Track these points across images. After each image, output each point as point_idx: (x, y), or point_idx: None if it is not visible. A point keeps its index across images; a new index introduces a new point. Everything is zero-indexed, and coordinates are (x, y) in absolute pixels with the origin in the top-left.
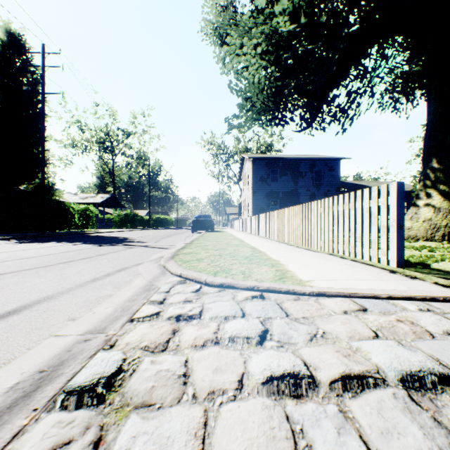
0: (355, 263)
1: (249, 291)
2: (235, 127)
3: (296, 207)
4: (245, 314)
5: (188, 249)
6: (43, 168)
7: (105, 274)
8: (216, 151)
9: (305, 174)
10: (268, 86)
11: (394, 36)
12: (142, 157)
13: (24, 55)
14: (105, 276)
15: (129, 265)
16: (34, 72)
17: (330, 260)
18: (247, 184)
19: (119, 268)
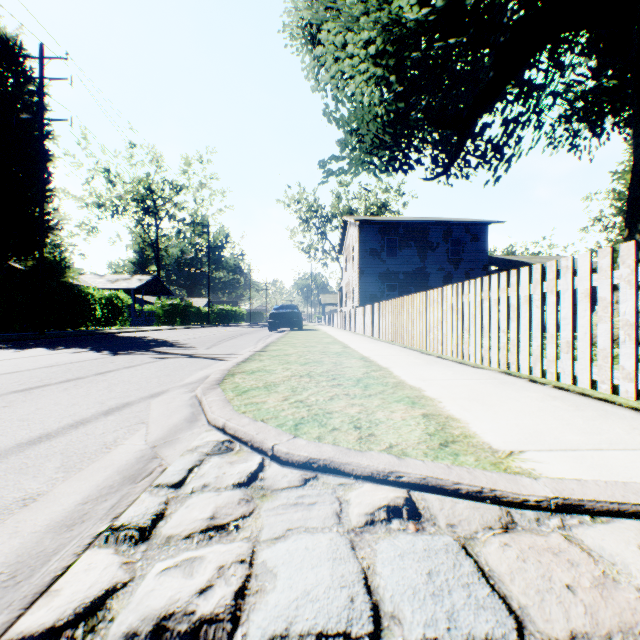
0: (569, 395)
1: (377, 484)
2: (334, 173)
3: (435, 292)
4: (380, 619)
5: (256, 362)
6: (41, 233)
7: (71, 422)
8: (307, 213)
9: (437, 244)
10: (384, 112)
11: (580, 30)
12: (199, 222)
13: (18, 67)
14: (68, 429)
15: (138, 397)
16: (33, 91)
17: (516, 387)
18: (351, 260)
19: (112, 406)
